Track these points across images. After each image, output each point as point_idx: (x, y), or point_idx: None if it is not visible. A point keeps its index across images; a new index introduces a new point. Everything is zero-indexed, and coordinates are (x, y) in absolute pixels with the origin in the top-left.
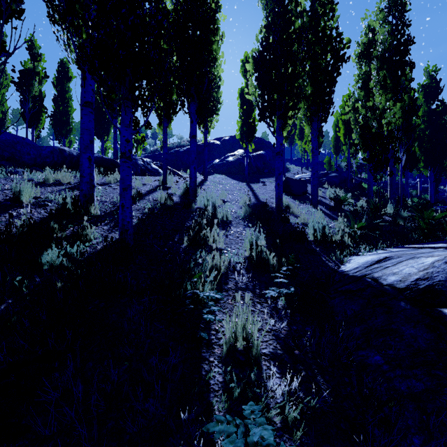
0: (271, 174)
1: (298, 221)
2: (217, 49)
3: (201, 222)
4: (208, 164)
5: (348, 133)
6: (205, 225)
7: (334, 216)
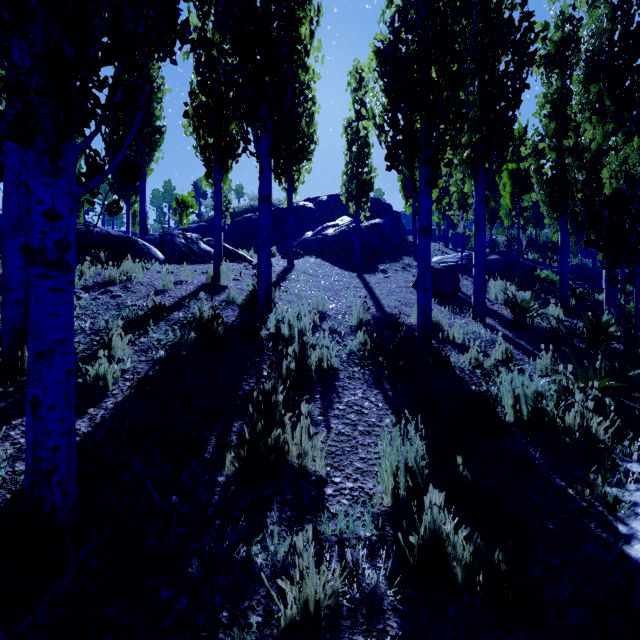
0: (394, 256)
1: (467, 364)
2: (309, 35)
3: (272, 398)
4: (295, 239)
5: (519, 191)
6: (283, 391)
7: (523, 344)
